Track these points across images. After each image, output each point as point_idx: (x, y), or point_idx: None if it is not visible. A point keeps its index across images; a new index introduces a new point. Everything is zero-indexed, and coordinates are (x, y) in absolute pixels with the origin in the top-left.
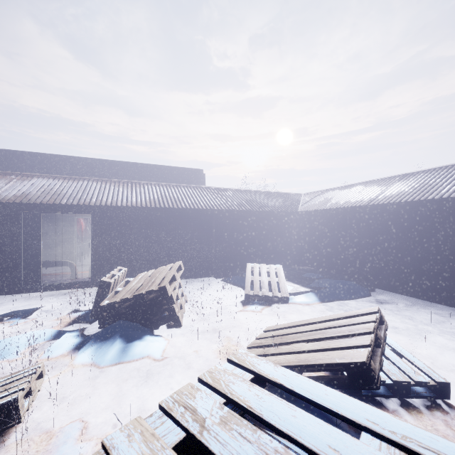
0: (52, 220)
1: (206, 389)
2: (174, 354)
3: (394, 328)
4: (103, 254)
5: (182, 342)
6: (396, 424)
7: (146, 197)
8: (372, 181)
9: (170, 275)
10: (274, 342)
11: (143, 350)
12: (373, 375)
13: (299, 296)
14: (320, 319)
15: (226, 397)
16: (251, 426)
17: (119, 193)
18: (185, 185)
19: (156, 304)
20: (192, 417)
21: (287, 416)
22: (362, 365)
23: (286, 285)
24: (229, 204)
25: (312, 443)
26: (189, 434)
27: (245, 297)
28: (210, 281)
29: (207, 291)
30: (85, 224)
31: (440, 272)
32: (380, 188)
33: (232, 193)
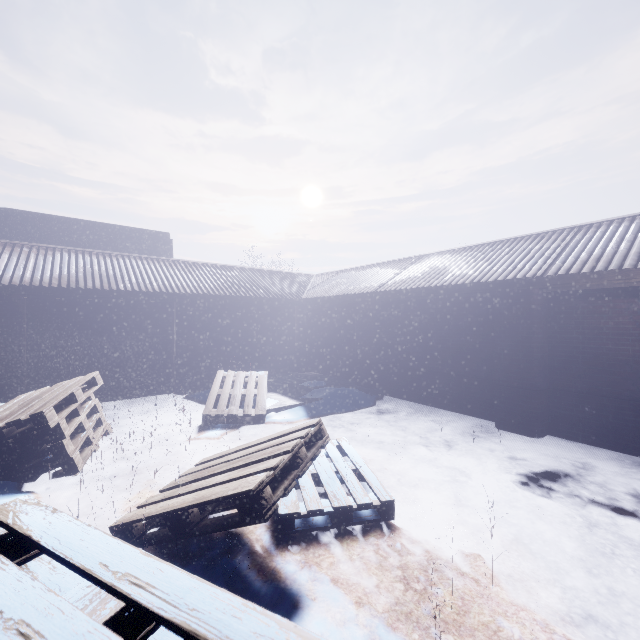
0: None
1: None
2: None
3: (381, 442)
4: None
5: (72, 496)
6: (134, 561)
7: (52, 272)
8: (390, 262)
9: (63, 394)
10: (192, 478)
11: None
12: (263, 504)
13: (283, 413)
14: (260, 441)
15: None
16: None
17: None
18: (132, 254)
19: (33, 442)
20: None
21: None
22: (250, 494)
23: (269, 398)
24: (200, 286)
25: None
26: None
27: (204, 419)
28: (167, 399)
29: (155, 415)
30: None
31: (444, 372)
32: (394, 272)
33: (210, 270)
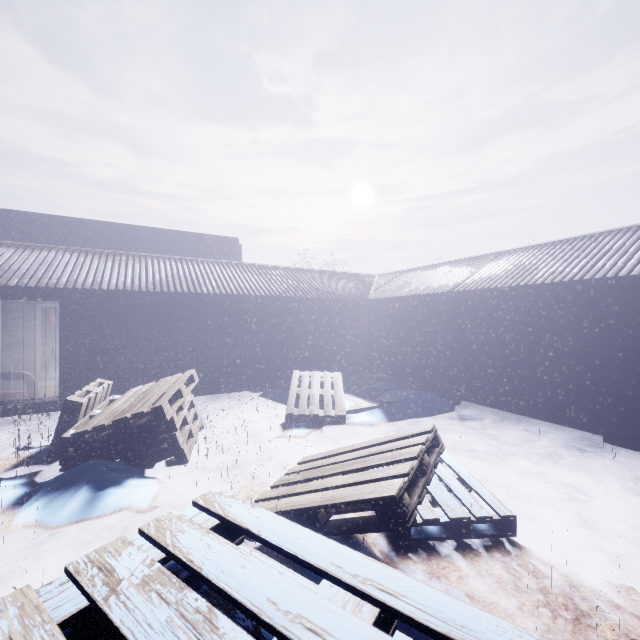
0: (0, 309)
1: (145, 543)
2: (170, 502)
3: (473, 451)
4: (79, 360)
5: (186, 484)
6: (364, 565)
7: (148, 277)
8: (462, 260)
9: (172, 390)
10: (305, 477)
11: (123, 499)
12: (405, 511)
13: (361, 414)
14: (367, 444)
15: (166, 550)
16: (179, 585)
17: (105, 271)
18: (210, 260)
19: (150, 432)
20: (104, 580)
21: (234, 568)
22: (392, 500)
23: (345, 399)
24: (272, 288)
25: (248, 598)
26: (91, 602)
27: (287, 418)
28: (244, 396)
29: (237, 412)
30: (57, 315)
31: (534, 378)
32: (469, 270)
33: (279, 273)
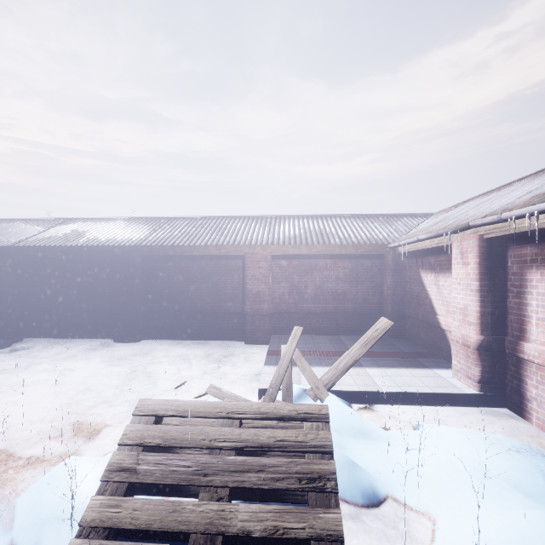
0: None
1: None
2: None
3: (6, 370)
4: None
5: None
6: None
7: None
8: (37, 220)
9: None
10: None
11: None
12: None
13: None
14: None
15: None
16: None
17: None
18: None
19: None
20: None
21: None
22: None
23: None
24: None
25: None
26: None
27: None
28: None
29: None
30: None
31: (80, 311)
32: (38, 229)
33: None
